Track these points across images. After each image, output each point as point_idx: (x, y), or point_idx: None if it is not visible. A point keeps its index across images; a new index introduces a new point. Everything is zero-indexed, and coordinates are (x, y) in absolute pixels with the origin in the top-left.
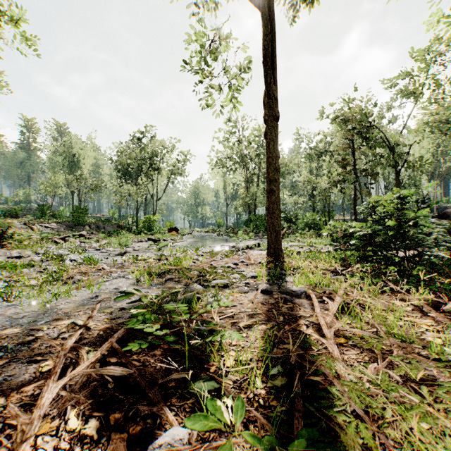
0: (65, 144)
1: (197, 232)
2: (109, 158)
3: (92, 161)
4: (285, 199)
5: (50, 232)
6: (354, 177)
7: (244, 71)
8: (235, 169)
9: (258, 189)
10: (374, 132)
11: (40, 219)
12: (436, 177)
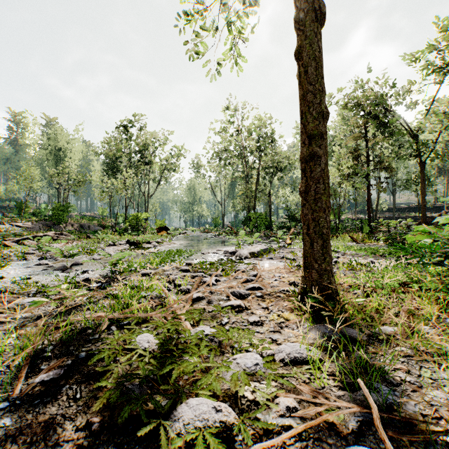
0: (50, 137)
1: (192, 231)
2: (94, 150)
3: (79, 155)
4: (287, 196)
5: (21, 232)
6: (367, 169)
7: (250, 4)
8: (233, 163)
9: (258, 185)
10: (397, 114)
11: (17, 217)
12: (446, 174)
